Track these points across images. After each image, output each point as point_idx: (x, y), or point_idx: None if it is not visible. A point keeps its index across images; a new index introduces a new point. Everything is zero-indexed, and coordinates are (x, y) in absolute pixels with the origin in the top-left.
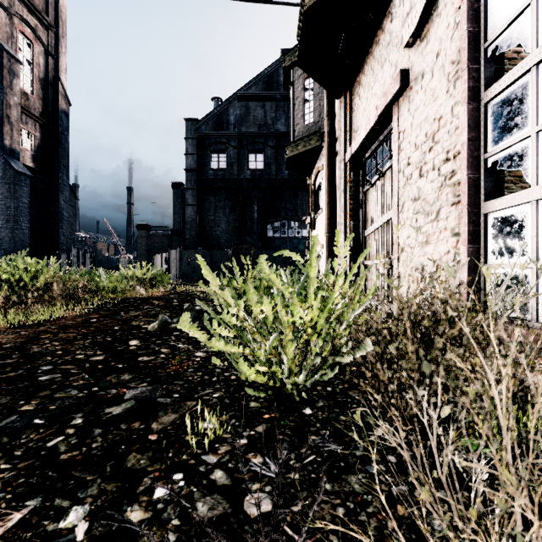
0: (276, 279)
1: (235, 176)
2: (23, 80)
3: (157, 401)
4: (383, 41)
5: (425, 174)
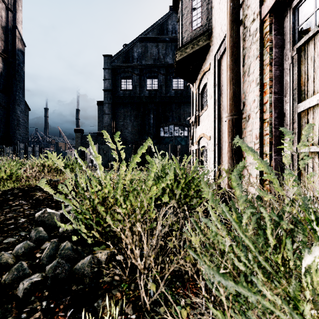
0: None
1: (138, 94)
2: None
3: None
4: None
5: None
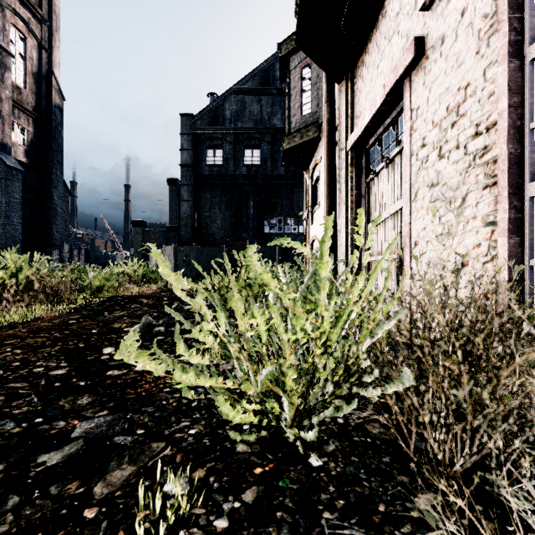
0: (271, 281)
1: (231, 172)
2: (15, 73)
3: (112, 442)
4: (391, 12)
5: (446, 154)
